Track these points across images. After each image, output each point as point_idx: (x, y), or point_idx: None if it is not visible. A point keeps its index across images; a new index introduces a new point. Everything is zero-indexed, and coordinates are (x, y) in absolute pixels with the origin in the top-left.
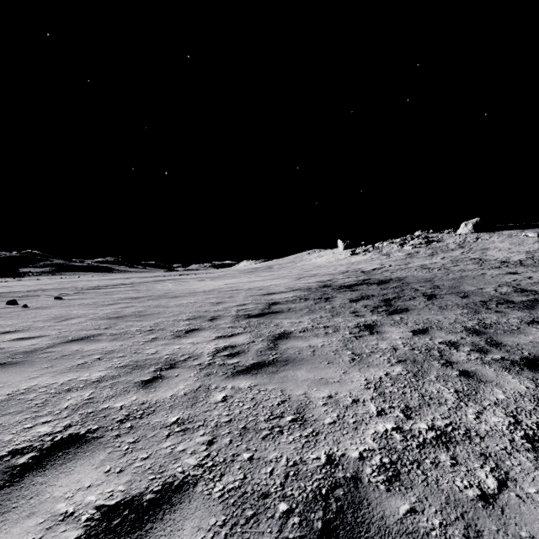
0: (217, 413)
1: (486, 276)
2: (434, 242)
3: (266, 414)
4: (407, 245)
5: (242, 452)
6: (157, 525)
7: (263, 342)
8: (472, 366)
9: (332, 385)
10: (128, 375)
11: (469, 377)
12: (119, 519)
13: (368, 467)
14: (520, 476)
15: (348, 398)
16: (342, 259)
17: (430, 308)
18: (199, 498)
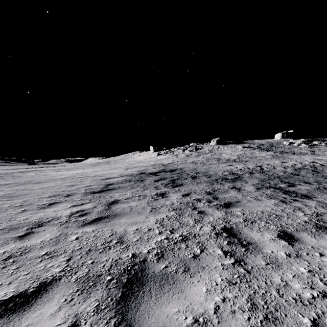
0: (73, 246)
1: (219, 167)
2: (199, 149)
3: (102, 242)
4: (186, 150)
5: (87, 261)
6: (38, 300)
7: (102, 206)
8: (204, 209)
9: (139, 224)
10: (6, 234)
11: (201, 213)
12: (13, 303)
13: (151, 255)
14: (209, 247)
15: (146, 229)
16: (152, 157)
17: (193, 183)
18: (63, 284)
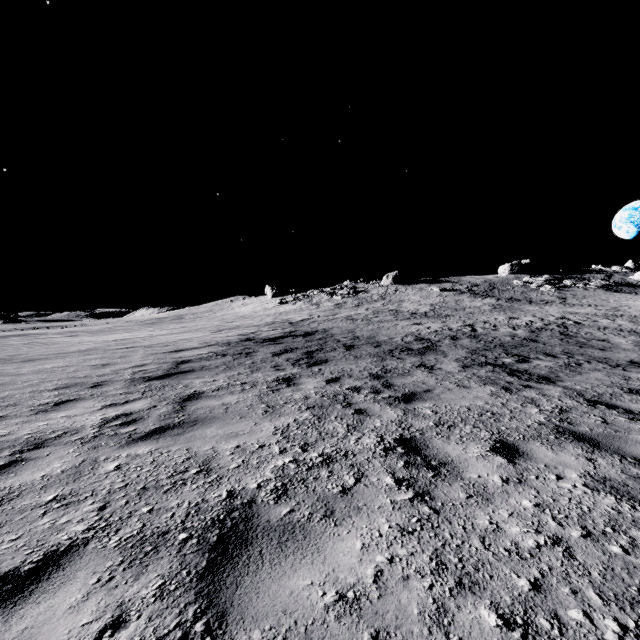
0: (109, 482)
1: (398, 327)
2: (360, 293)
3: (169, 472)
4: (336, 295)
5: (140, 508)
6: (44, 584)
7: (167, 405)
8: (365, 405)
9: (241, 436)
10: None
11: (361, 414)
12: None
13: (263, 492)
14: (371, 473)
15: (255, 445)
16: (270, 309)
17: (347, 358)
18: (92, 553)
